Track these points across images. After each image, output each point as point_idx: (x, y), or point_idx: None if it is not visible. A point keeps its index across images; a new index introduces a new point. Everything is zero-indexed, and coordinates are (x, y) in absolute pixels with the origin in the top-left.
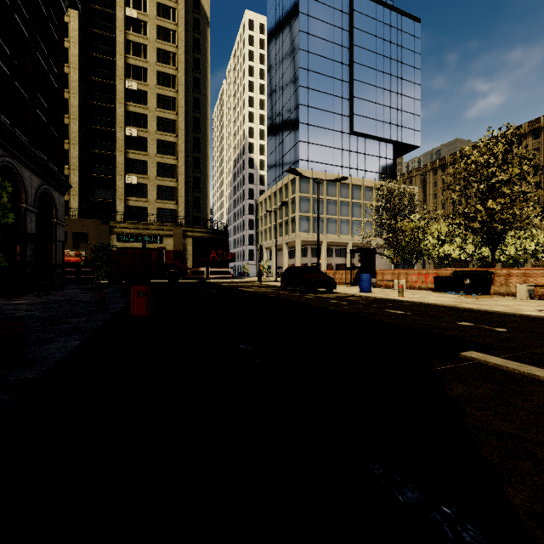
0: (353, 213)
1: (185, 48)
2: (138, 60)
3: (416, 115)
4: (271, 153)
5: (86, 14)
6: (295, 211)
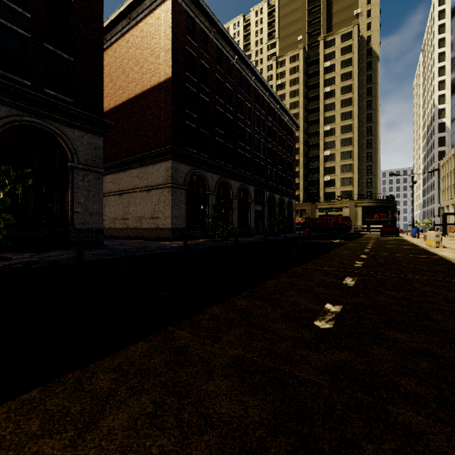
0: None
1: (361, 86)
2: (330, 113)
3: None
4: (453, 120)
5: (306, 101)
6: None
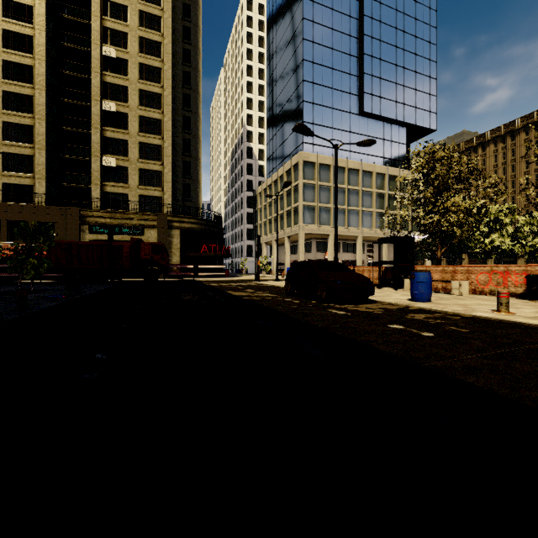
0: (363, 203)
1: (174, 15)
2: (116, 23)
3: (431, 95)
4: (271, 139)
5: None
6: (298, 200)
